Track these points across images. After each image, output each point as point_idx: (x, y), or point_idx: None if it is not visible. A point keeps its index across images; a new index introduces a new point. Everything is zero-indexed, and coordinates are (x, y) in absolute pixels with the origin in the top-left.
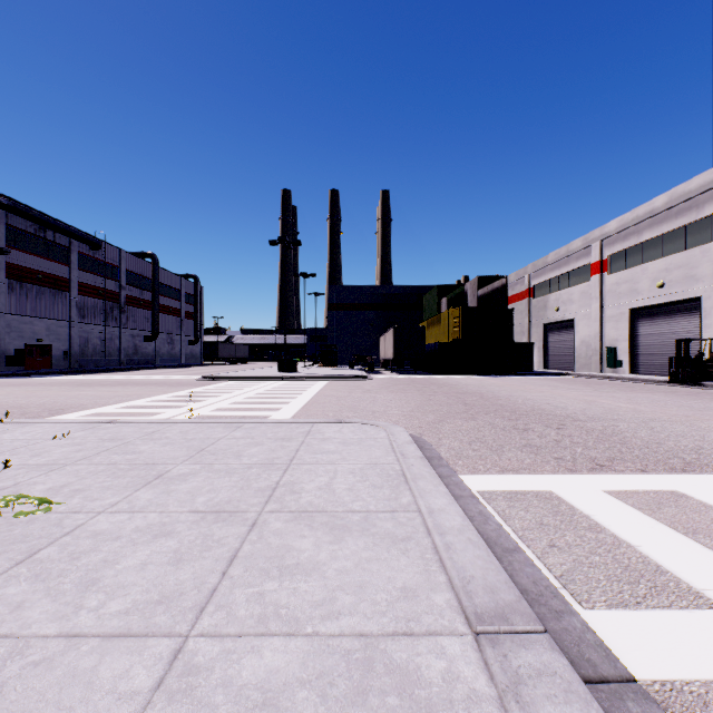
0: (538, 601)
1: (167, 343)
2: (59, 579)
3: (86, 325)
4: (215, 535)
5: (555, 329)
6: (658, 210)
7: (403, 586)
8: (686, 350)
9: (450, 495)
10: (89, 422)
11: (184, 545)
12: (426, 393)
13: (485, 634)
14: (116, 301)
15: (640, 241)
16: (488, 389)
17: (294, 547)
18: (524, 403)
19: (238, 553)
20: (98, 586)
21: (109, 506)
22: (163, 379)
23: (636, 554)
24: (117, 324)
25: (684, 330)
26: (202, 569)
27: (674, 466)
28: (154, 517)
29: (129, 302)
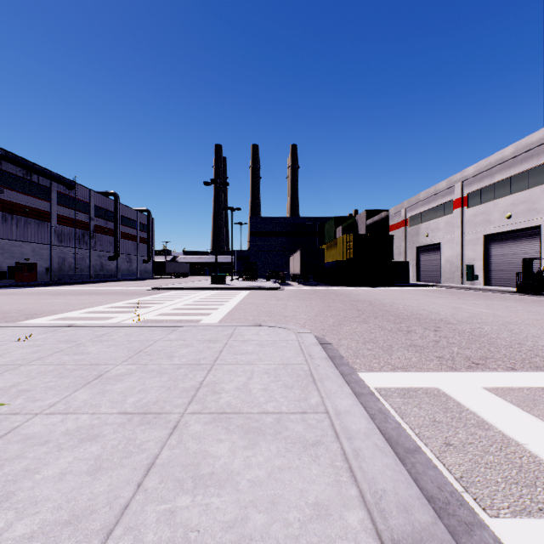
0: (446, 510)
1: (126, 262)
2: None
3: (63, 248)
4: (137, 439)
5: (425, 250)
6: (507, 157)
7: (316, 502)
8: (530, 267)
9: (354, 395)
10: (52, 326)
11: (106, 450)
12: (326, 301)
13: None
14: (86, 229)
15: (492, 182)
16: (375, 297)
17: (210, 453)
18: (404, 309)
19: (157, 460)
20: (11, 502)
21: (47, 407)
22: (121, 289)
23: (526, 453)
24: (87, 247)
25: (527, 251)
26: (118, 480)
27: (538, 364)
28: (85, 419)
29: (97, 230)
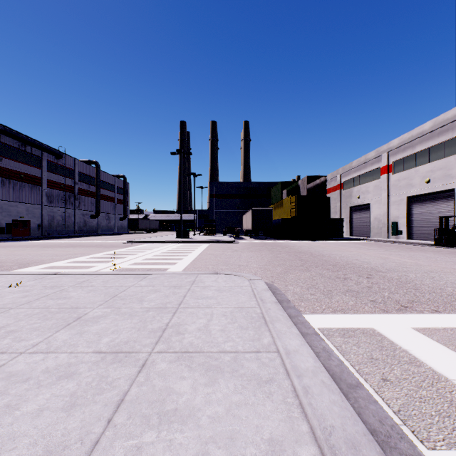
0: (388, 443)
1: (105, 219)
2: None
3: (52, 208)
4: (109, 376)
5: (357, 210)
6: (426, 131)
7: (270, 437)
8: (446, 223)
9: (301, 336)
10: (40, 274)
11: (81, 387)
12: (274, 252)
13: None
14: (72, 192)
15: (413, 152)
16: (315, 249)
17: (174, 390)
18: (340, 259)
19: (126, 396)
20: None
21: (31, 346)
22: (101, 242)
23: (455, 388)
24: (73, 207)
25: (443, 210)
26: (90, 416)
27: None
28: (63, 357)
29: (81, 192)
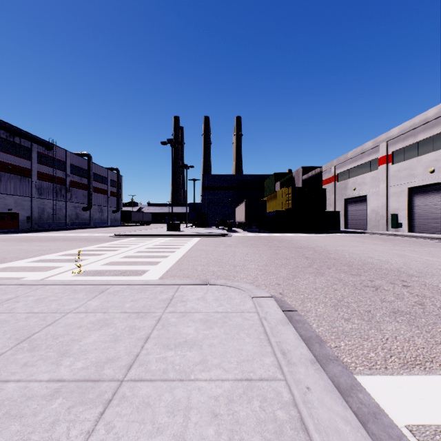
0: None
1: (98, 212)
2: None
3: (42, 200)
4: None
5: (352, 202)
6: (430, 118)
7: None
8: None
9: None
10: None
11: None
12: (272, 248)
13: None
14: (63, 184)
15: (415, 141)
16: (316, 244)
17: None
18: (352, 257)
19: None
20: None
21: None
22: (87, 236)
23: None
24: (64, 199)
25: None
26: None
27: None
28: None
29: (72, 185)
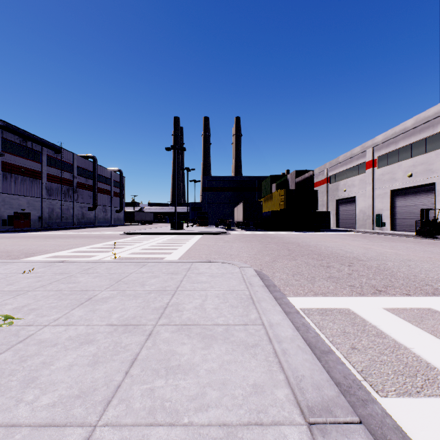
0: (349, 391)
1: (102, 212)
2: (9, 378)
3: (52, 200)
4: (123, 342)
5: (343, 202)
6: (408, 128)
7: (254, 383)
8: (427, 216)
9: (283, 312)
10: (48, 262)
11: (100, 350)
12: (263, 243)
13: (316, 425)
14: (71, 185)
15: (396, 147)
16: (302, 240)
17: (177, 352)
18: (326, 249)
19: (138, 356)
20: (36, 383)
21: (53, 320)
22: (99, 234)
23: (411, 354)
24: (71, 200)
25: (425, 203)
26: (111, 369)
27: (427, 291)
28: (82, 329)
29: (79, 186)
